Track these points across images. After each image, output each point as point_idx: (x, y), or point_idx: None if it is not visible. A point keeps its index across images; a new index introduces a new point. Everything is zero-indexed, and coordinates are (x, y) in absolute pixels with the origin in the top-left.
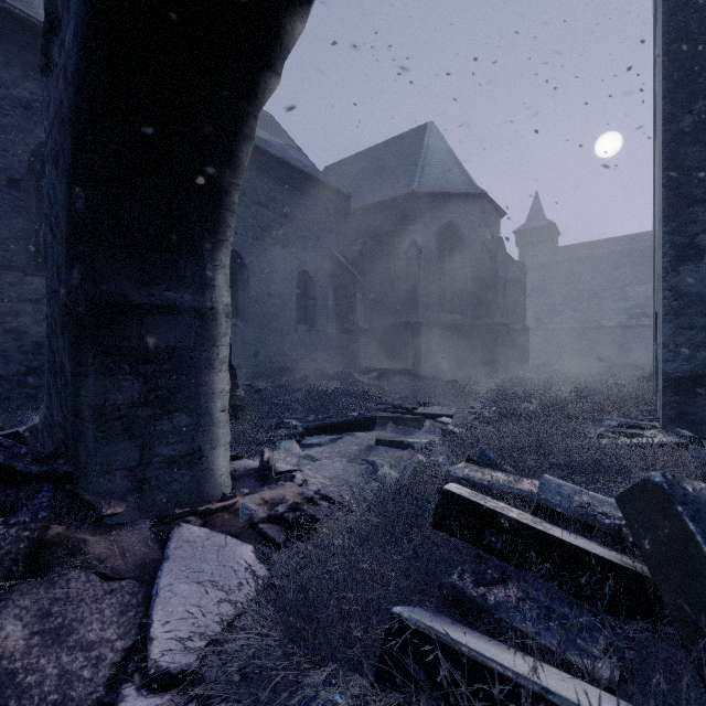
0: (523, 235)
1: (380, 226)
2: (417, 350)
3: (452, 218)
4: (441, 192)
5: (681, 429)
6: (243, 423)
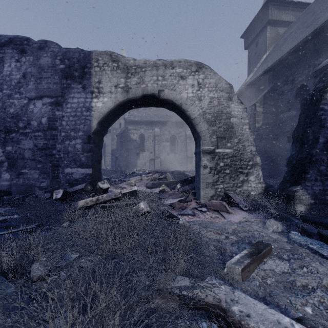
0: None
1: None
2: None
3: None
4: None
5: None
6: (291, 206)
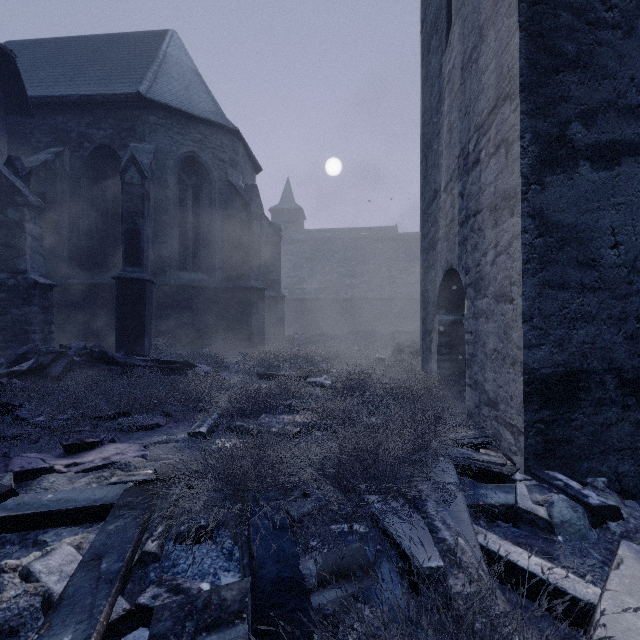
0: (277, 214)
1: (87, 135)
2: (139, 319)
3: (197, 149)
4: (181, 109)
5: (552, 471)
6: None
